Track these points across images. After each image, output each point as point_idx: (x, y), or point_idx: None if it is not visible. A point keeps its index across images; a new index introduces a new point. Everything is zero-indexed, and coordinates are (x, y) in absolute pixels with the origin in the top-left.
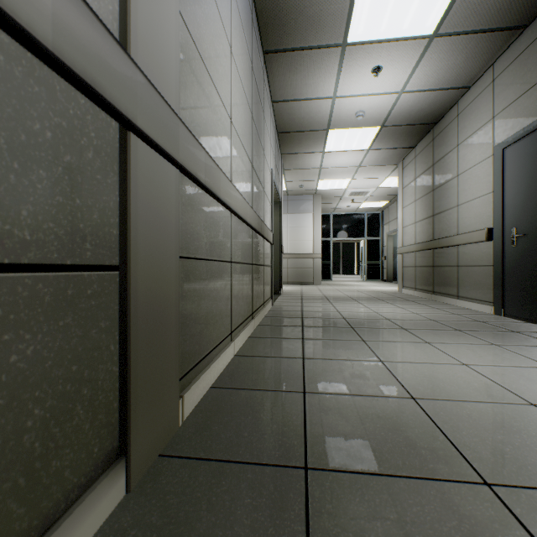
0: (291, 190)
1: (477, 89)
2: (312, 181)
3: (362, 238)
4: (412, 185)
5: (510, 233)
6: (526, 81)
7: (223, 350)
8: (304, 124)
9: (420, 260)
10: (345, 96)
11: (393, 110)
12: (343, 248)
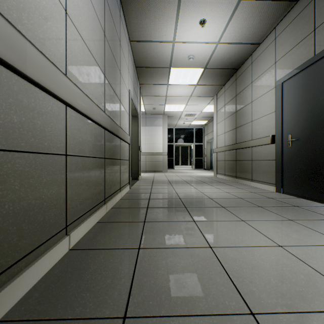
0: (148, 110)
1: (265, 45)
2: (161, 105)
3: (192, 143)
4: (223, 109)
5: (287, 138)
6: (298, 37)
7: (46, 252)
8: (154, 62)
9: (228, 156)
10: (181, 42)
11: (213, 56)
12: (181, 150)
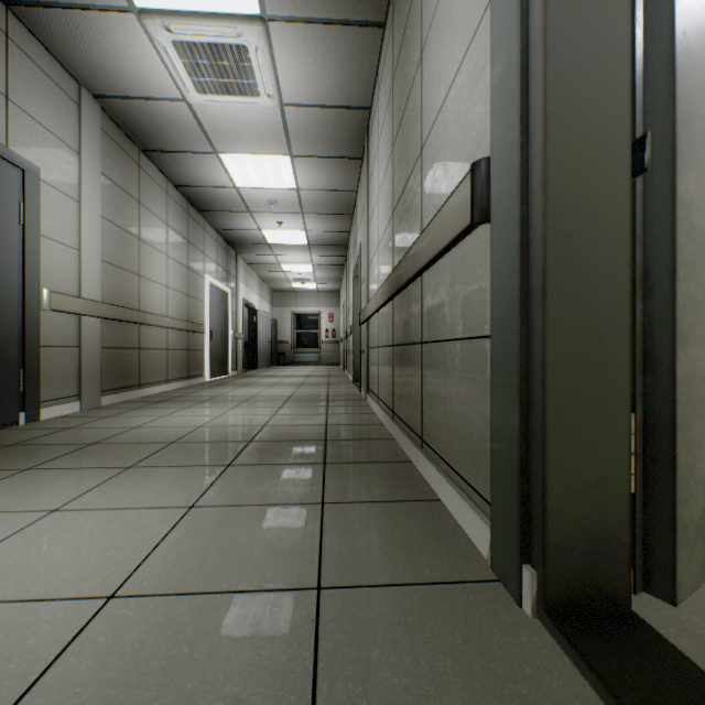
0: None
1: None
2: None
3: None
4: None
5: None
6: None
7: (375, 400)
8: None
9: None
10: None
11: None
12: None
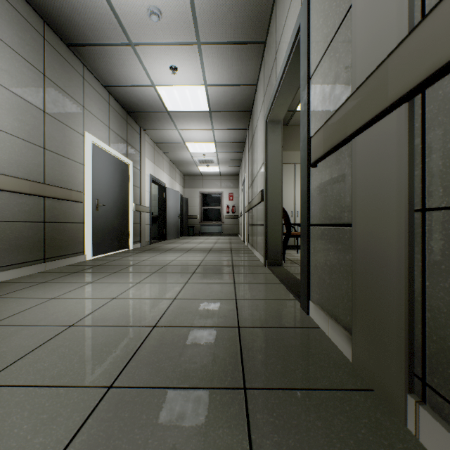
0: None
1: None
2: None
3: None
4: None
5: None
6: None
7: None
8: None
9: None
10: None
11: None
12: None
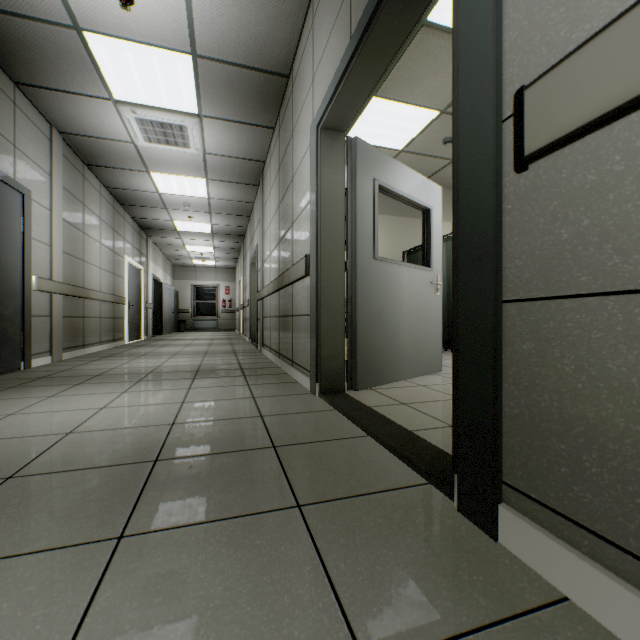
0: None
1: None
2: None
3: None
4: None
5: None
6: None
7: (268, 350)
8: None
9: None
10: None
11: None
12: None
